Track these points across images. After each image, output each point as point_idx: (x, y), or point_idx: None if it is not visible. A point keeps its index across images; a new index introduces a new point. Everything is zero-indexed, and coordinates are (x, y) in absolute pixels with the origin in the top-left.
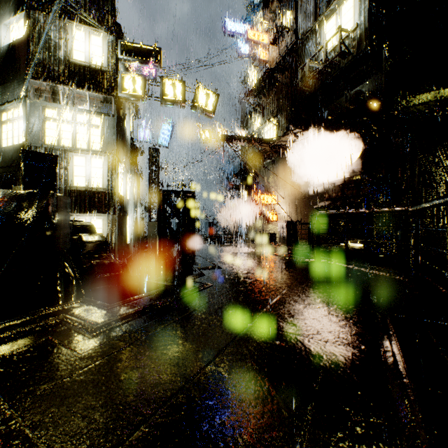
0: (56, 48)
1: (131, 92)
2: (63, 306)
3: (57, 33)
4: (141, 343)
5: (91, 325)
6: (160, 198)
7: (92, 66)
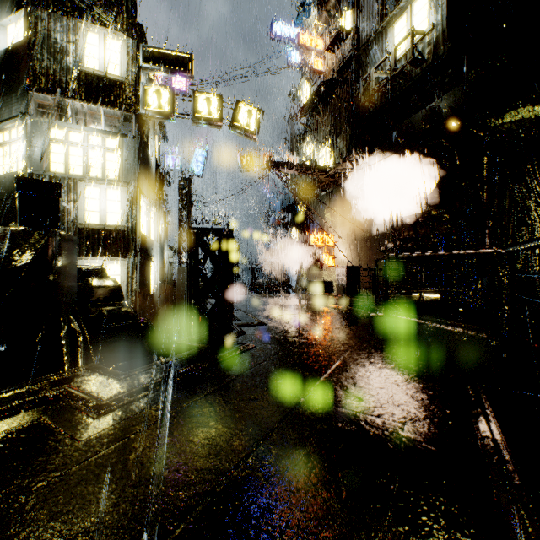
0: (63, 54)
1: (155, 108)
2: (63, 375)
3: (65, 36)
4: (160, 425)
5: (96, 401)
6: (190, 237)
7: (108, 76)
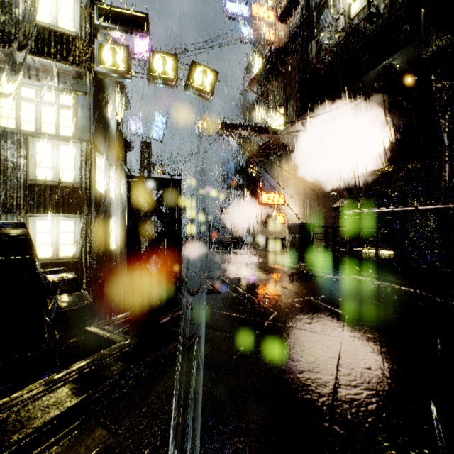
0: (12, 5)
1: (110, 65)
2: None
3: None
4: None
5: None
6: (128, 188)
7: (60, 30)
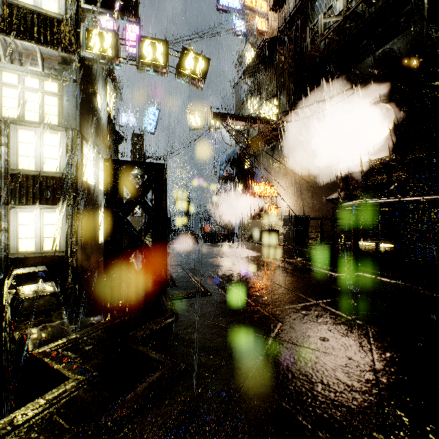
0: None
1: (98, 51)
2: None
3: None
4: None
5: None
6: (105, 173)
7: (43, 11)
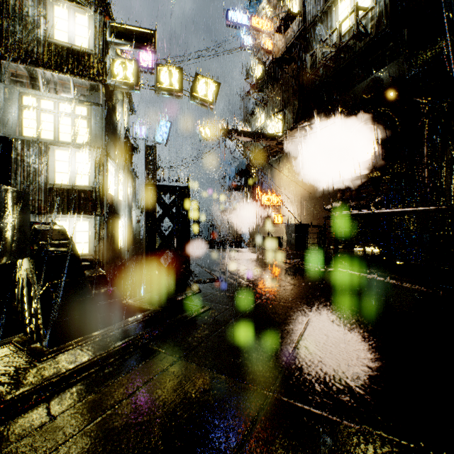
0: (34, 26)
1: (121, 79)
2: None
3: (36, 10)
4: None
5: None
6: (147, 194)
7: (77, 48)
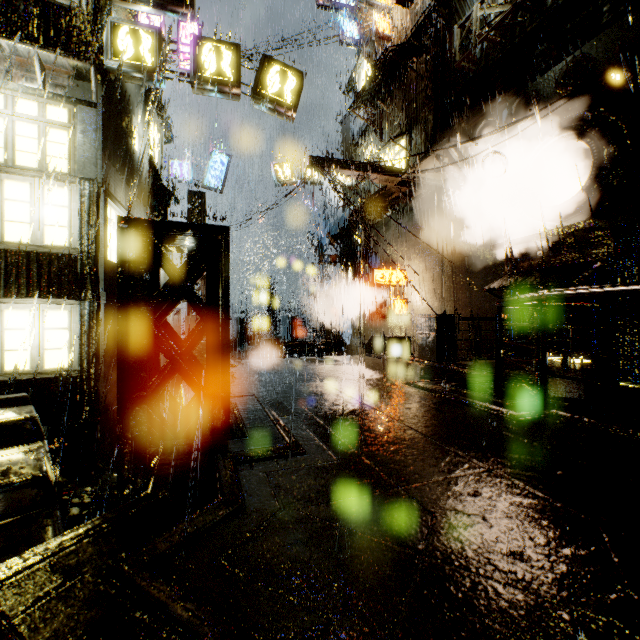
0: None
1: (130, 59)
2: None
3: None
4: None
5: None
6: (120, 242)
7: None
